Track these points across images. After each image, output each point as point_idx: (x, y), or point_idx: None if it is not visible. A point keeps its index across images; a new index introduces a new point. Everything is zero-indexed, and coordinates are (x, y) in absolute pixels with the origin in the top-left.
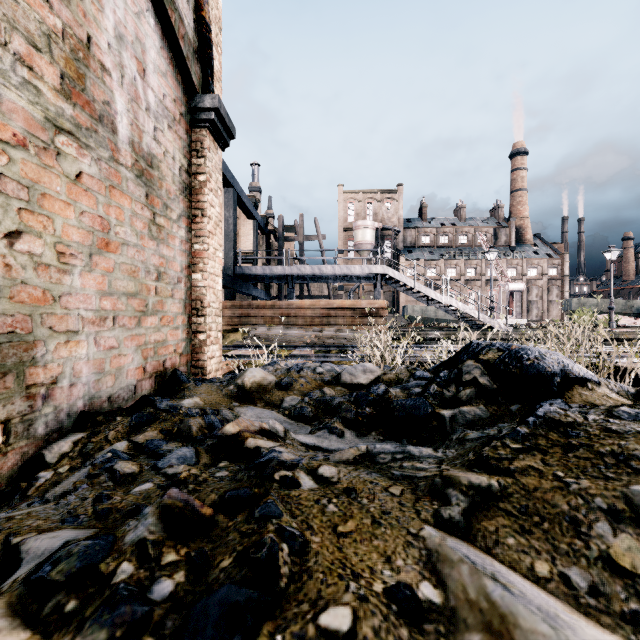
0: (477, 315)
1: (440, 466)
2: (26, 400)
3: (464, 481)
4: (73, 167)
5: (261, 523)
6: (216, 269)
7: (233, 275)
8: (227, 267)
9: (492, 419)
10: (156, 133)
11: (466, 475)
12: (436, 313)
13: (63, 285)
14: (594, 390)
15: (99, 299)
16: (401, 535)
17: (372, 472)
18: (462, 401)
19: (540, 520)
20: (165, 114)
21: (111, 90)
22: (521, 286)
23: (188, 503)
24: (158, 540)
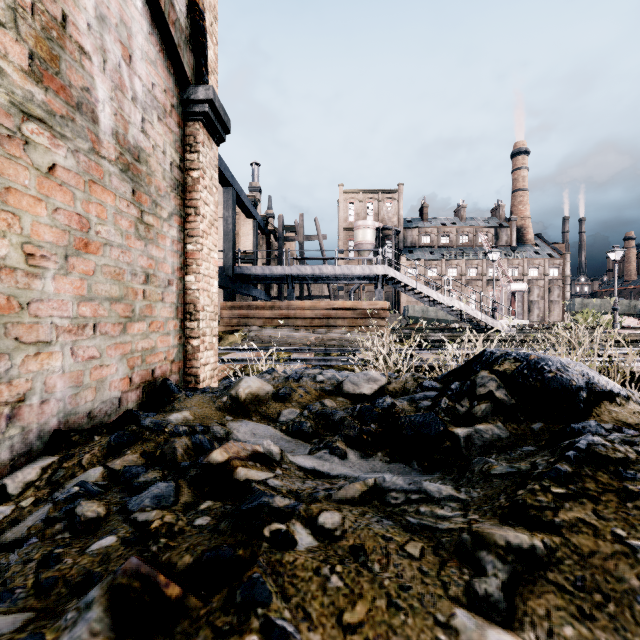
0: (480, 316)
1: (466, 514)
2: None
3: (500, 541)
4: (45, 159)
5: (242, 614)
6: (211, 271)
7: (232, 275)
8: (226, 267)
9: (512, 439)
10: (144, 125)
11: (502, 532)
12: (437, 313)
13: (32, 290)
14: (623, 406)
15: (77, 305)
16: (427, 627)
17: (383, 518)
18: (477, 417)
19: (603, 599)
20: (154, 105)
21: (91, 75)
22: (523, 286)
23: (149, 581)
24: None
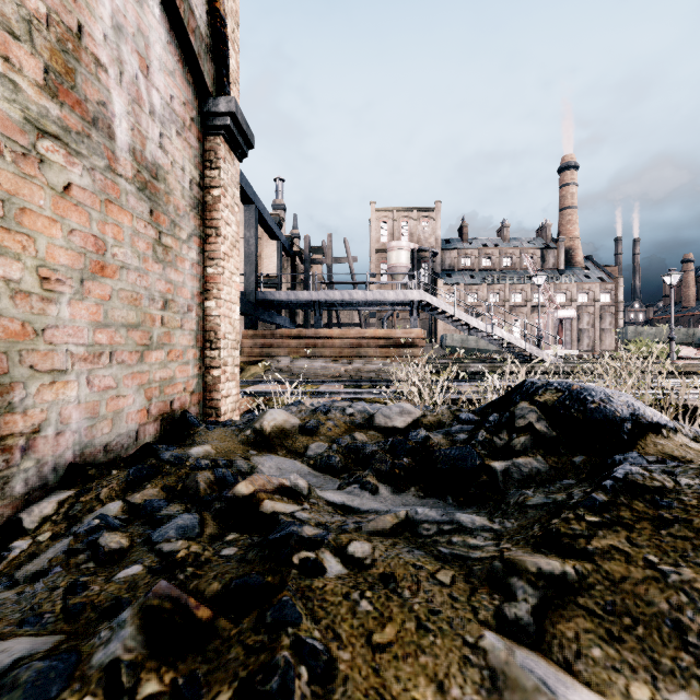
0: (524, 345)
1: (499, 543)
2: (0, 454)
3: (532, 567)
4: (60, 177)
5: (273, 633)
6: (232, 296)
7: (254, 301)
8: (248, 292)
9: (552, 473)
10: (162, 140)
11: (533, 559)
12: (478, 343)
13: (47, 316)
14: (670, 438)
15: (93, 332)
16: (455, 647)
17: (414, 548)
18: (516, 451)
19: (632, 623)
20: (173, 119)
21: (107, 89)
22: (571, 313)
23: (180, 603)
24: (136, 661)
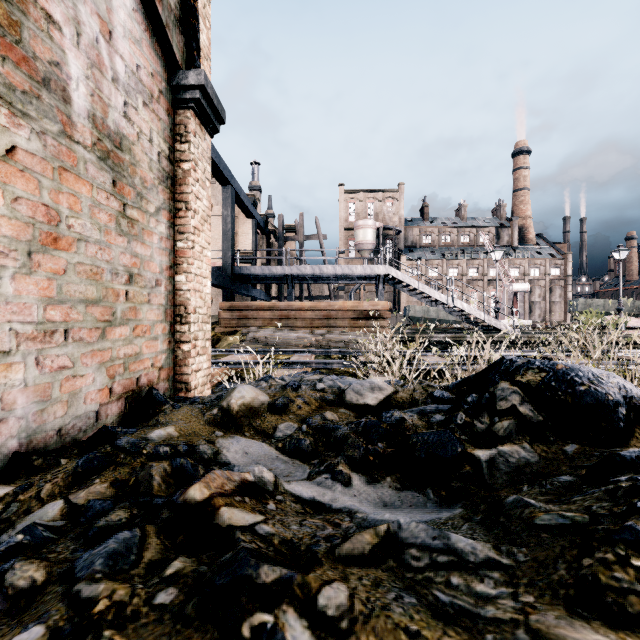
0: (483, 317)
1: (516, 593)
2: None
3: None
4: (1, 139)
5: None
6: (203, 270)
7: (231, 275)
8: (225, 267)
9: (543, 464)
10: (127, 109)
11: (576, 633)
12: (438, 314)
13: None
14: None
15: (43, 308)
16: None
17: (402, 591)
18: (499, 436)
19: None
20: (139, 89)
21: (62, 49)
22: (525, 286)
23: None
24: None
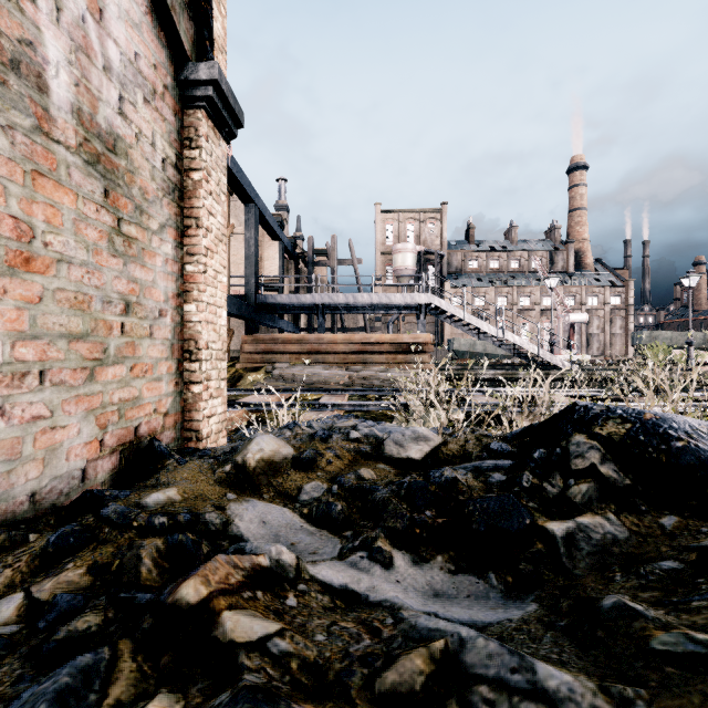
0: (536, 351)
1: None
2: None
3: None
4: None
5: None
6: (218, 298)
7: (255, 305)
8: (248, 295)
9: (634, 542)
10: (123, 105)
11: None
12: (486, 347)
13: None
14: None
15: (10, 345)
16: None
17: None
18: (576, 504)
19: None
20: (138, 82)
21: (36, 25)
22: (583, 317)
23: None
24: None
